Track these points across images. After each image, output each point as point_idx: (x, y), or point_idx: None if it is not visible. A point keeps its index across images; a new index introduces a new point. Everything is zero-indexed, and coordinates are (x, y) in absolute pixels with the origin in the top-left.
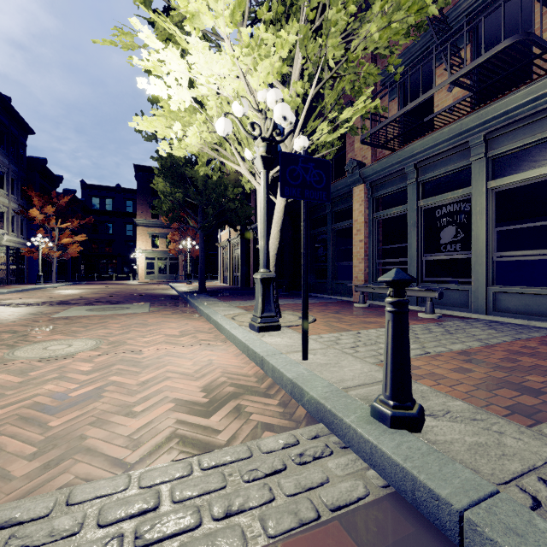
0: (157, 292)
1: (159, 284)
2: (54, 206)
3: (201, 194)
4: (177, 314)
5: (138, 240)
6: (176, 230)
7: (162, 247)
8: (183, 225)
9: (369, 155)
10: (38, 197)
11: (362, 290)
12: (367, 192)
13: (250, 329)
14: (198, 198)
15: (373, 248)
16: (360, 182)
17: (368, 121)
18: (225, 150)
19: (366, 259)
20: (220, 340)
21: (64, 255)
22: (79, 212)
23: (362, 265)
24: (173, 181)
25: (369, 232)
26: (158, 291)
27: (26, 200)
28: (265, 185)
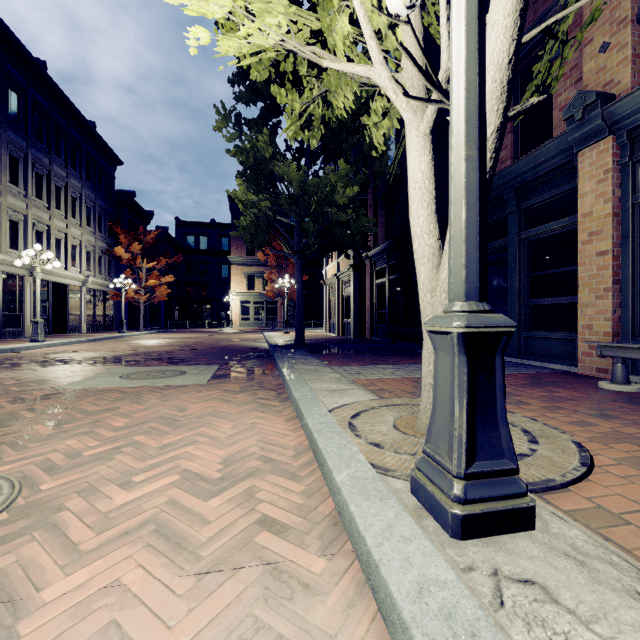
0: (243, 345)
1: (252, 332)
2: (141, 244)
3: (297, 202)
4: (247, 393)
5: (232, 281)
6: (274, 268)
7: (259, 289)
8: (273, 251)
9: (627, 75)
10: (124, 233)
11: (625, 354)
12: (619, 153)
13: (417, 500)
14: (293, 209)
15: (633, 266)
16: (601, 134)
17: (624, 5)
18: (332, 55)
19: (615, 289)
20: (320, 532)
21: (153, 300)
22: (173, 252)
23: (607, 302)
24: (260, 188)
25: (624, 233)
26: (246, 342)
27: (115, 238)
28: (472, 5)
